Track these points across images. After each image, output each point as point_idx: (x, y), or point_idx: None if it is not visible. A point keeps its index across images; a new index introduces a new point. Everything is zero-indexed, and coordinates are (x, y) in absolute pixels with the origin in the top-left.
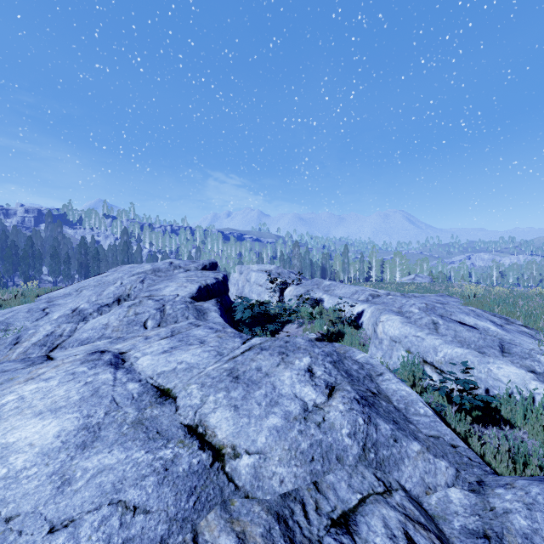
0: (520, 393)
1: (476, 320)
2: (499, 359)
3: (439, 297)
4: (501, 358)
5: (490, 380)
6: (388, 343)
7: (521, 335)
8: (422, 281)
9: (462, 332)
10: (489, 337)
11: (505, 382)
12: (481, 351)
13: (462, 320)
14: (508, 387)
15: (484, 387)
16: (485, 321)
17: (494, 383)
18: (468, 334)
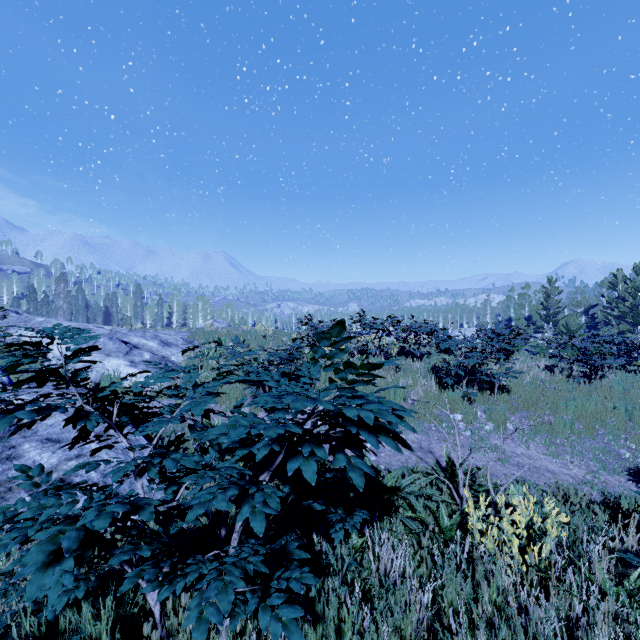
0: (115, 374)
1: (143, 340)
2: (117, 358)
3: (173, 333)
4: (122, 357)
5: (103, 370)
6: (55, 362)
7: (179, 349)
8: (219, 327)
9: (109, 345)
10: (124, 347)
11: (109, 369)
12: (109, 354)
13: (131, 340)
14: (111, 372)
15: (100, 376)
16: (154, 341)
17: (105, 372)
18: (112, 346)
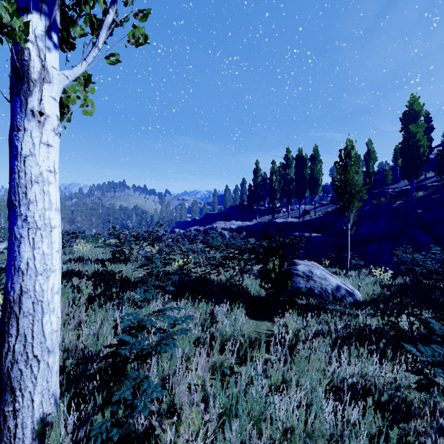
0: None
1: None
2: None
3: None
4: None
5: None
6: None
7: None
8: None
9: None
10: None
11: None
12: None
13: None
14: None
15: None
16: None
17: None
18: None
